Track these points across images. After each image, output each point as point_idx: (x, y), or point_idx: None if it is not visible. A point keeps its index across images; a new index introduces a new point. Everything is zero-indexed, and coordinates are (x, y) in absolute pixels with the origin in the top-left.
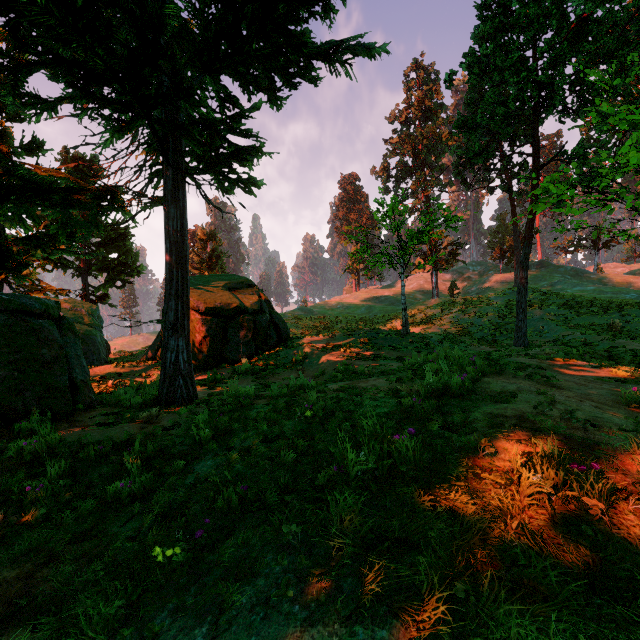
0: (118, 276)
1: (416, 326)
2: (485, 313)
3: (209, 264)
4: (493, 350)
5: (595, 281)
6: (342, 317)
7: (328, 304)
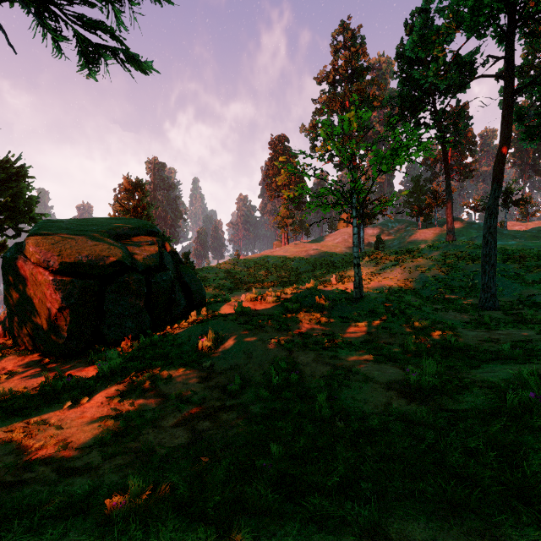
0: (3, 223)
1: (352, 281)
2: (427, 267)
3: (134, 215)
4: (473, 319)
5: (508, 236)
6: (272, 270)
7: (259, 257)
